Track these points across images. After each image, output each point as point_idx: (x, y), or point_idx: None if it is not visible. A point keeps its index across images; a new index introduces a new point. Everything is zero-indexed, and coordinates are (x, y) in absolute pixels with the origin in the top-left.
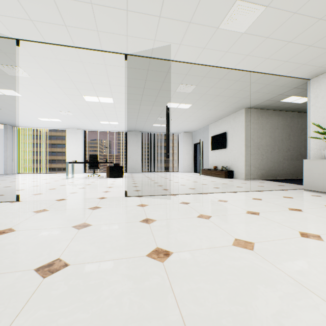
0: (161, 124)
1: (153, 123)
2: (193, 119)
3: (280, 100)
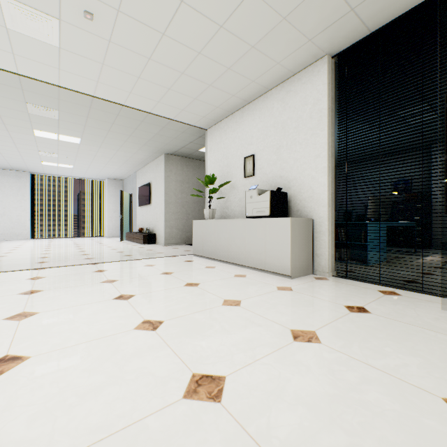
0: (57, 162)
1: (39, 160)
2: (107, 161)
3: (198, 149)
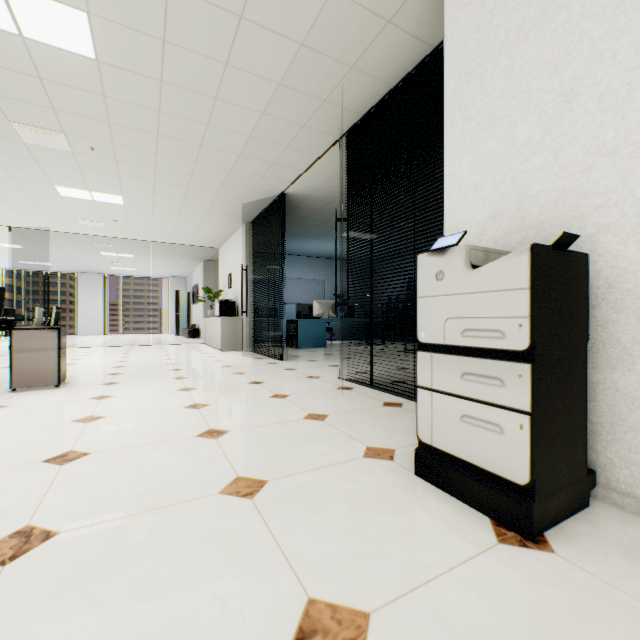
0: (123, 267)
1: (108, 266)
2: (162, 266)
3: None
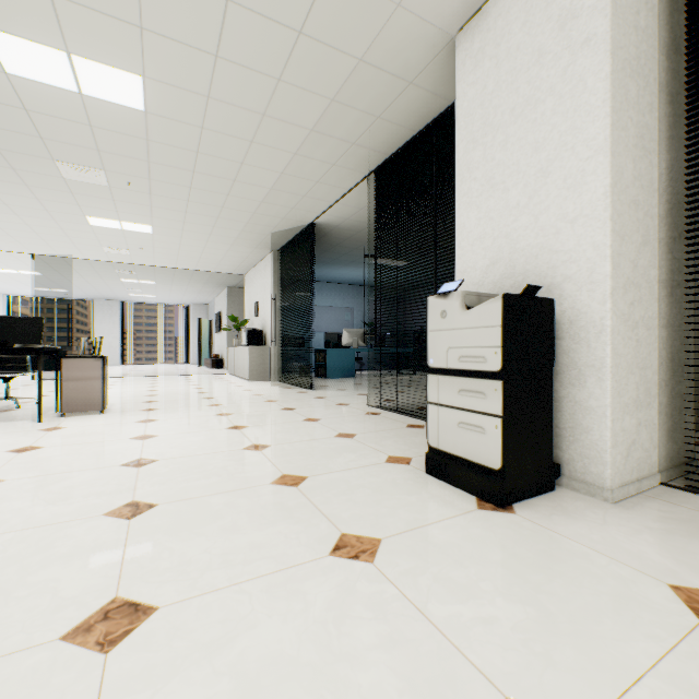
0: (142, 294)
1: (127, 293)
2: (183, 292)
3: None
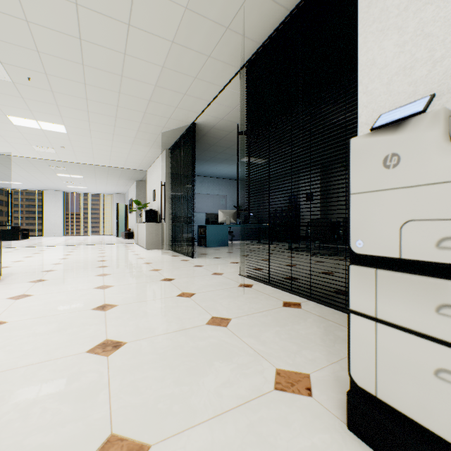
0: (76, 186)
1: (65, 185)
2: (105, 185)
3: None
